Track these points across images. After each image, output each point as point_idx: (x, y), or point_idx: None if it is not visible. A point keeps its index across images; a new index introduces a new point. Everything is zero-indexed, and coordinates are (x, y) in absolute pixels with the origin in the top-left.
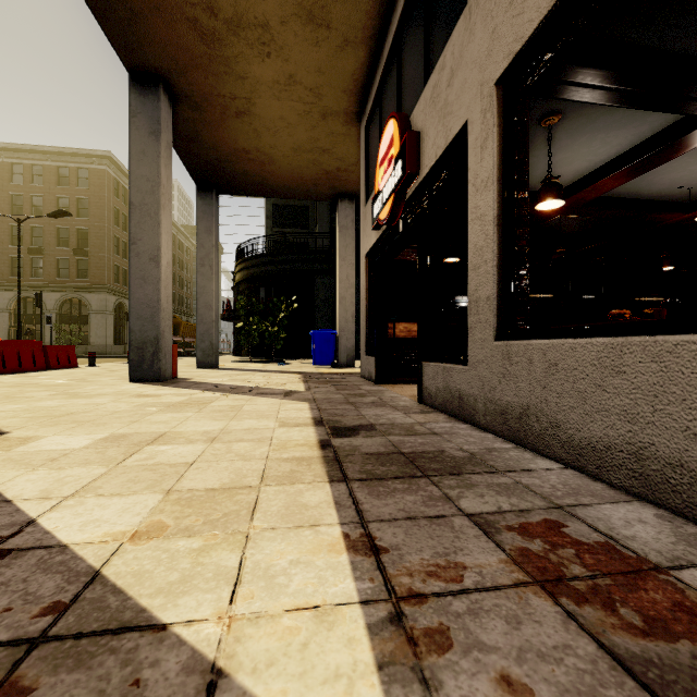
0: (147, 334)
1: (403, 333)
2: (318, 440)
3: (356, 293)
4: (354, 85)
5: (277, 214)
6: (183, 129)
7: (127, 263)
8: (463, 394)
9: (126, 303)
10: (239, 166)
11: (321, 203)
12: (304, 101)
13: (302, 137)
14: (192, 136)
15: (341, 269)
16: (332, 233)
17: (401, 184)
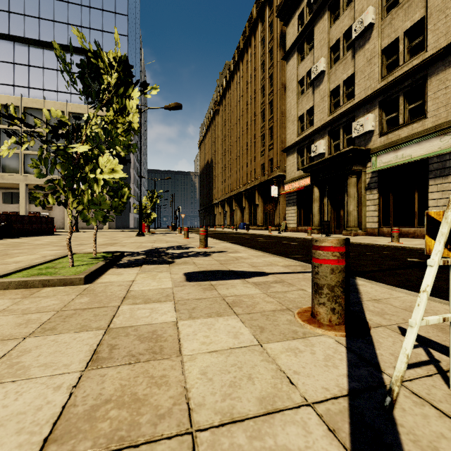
0: None
1: None
2: None
3: None
4: None
5: None
6: None
7: None
8: None
9: None
10: None
11: None
12: None
13: None
14: None
15: None
16: None
17: None
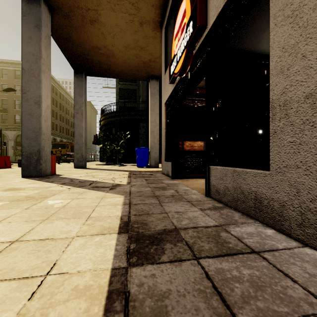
0: (33, 148)
1: (188, 148)
2: (110, 273)
3: (159, 131)
4: (158, 1)
5: (121, 93)
6: (61, 32)
7: None
8: (261, 197)
9: None
10: (95, 58)
11: (142, 87)
12: (129, 13)
13: (129, 39)
14: (67, 37)
15: (151, 116)
16: (148, 101)
17: (192, 38)
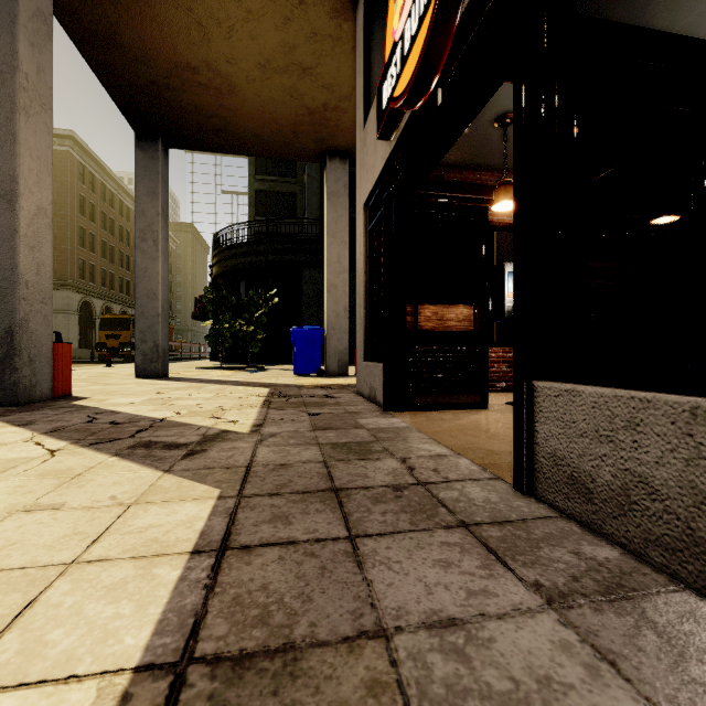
0: None
1: (431, 323)
2: None
3: (350, 289)
4: None
5: (260, 201)
6: (88, 18)
7: (96, 257)
8: None
9: (94, 302)
10: (186, 97)
11: (310, 187)
12: None
13: (270, 42)
14: (106, 35)
15: (330, 248)
16: (322, 219)
17: None
